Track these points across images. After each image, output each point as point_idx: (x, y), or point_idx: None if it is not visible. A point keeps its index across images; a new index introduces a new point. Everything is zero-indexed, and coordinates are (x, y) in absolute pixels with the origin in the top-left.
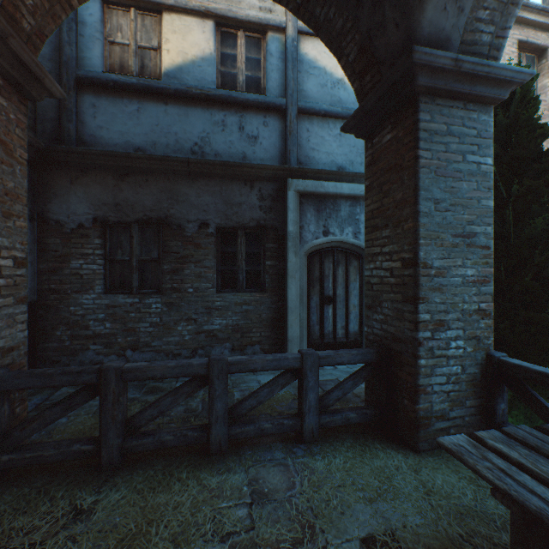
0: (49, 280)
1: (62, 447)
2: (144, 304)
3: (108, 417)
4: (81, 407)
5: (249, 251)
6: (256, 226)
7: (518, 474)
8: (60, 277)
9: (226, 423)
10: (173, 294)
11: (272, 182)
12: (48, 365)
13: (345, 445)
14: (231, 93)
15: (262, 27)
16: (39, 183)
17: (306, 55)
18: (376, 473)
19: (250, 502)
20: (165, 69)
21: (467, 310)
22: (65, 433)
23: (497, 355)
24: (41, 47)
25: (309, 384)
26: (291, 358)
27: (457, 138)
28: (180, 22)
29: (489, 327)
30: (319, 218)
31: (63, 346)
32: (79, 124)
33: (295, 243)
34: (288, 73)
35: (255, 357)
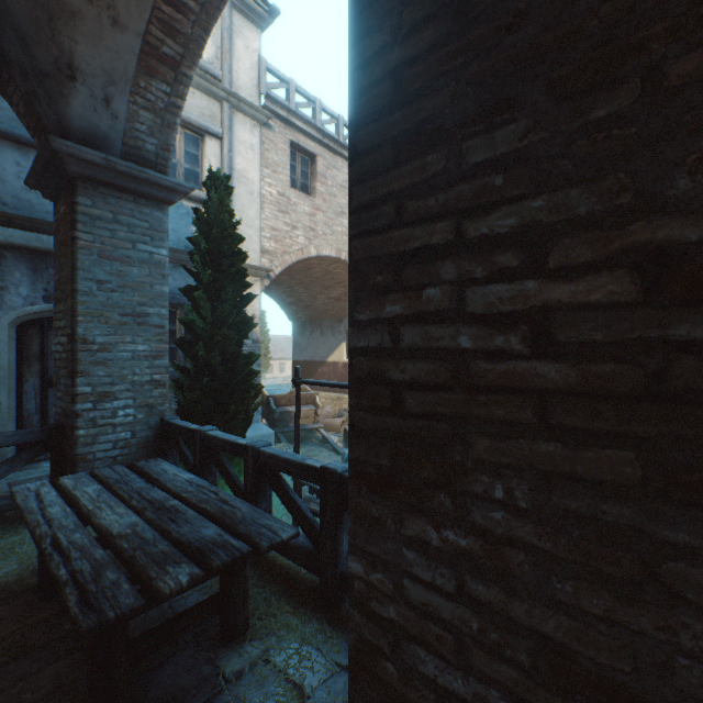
0: None
1: None
2: None
3: None
4: None
5: None
6: None
7: (49, 493)
8: None
9: None
10: None
11: None
12: None
13: None
14: None
15: None
16: None
17: None
18: (1, 548)
19: None
20: None
21: (139, 382)
22: None
23: (168, 418)
24: None
25: None
26: None
27: (127, 227)
28: None
29: (165, 395)
30: (38, 279)
31: None
32: None
33: None
34: None
35: None
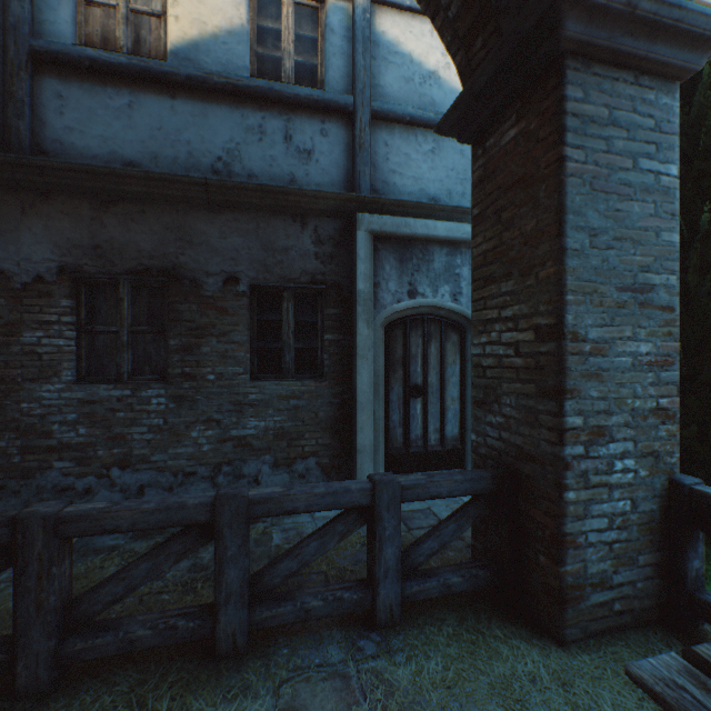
0: None
1: None
2: (139, 399)
3: (29, 603)
4: None
5: (300, 320)
6: (311, 283)
7: None
8: (5, 357)
9: (244, 603)
10: (185, 383)
11: (334, 218)
12: None
13: (444, 632)
14: (272, 84)
15: None
16: None
17: (384, 34)
18: (498, 692)
19: None
20: (171, 46)
21: (639, 410)
22: None
23: (688, 482)
24: None
25: (385, 532)
26: (355, 489)
27: (625, 131)
28: None
29: (673, 436)
30: (402, 271)
31: (9, 464)
32: (36, 123)
33: (367, 307)
34: (357, 58)
35: (295, 489)
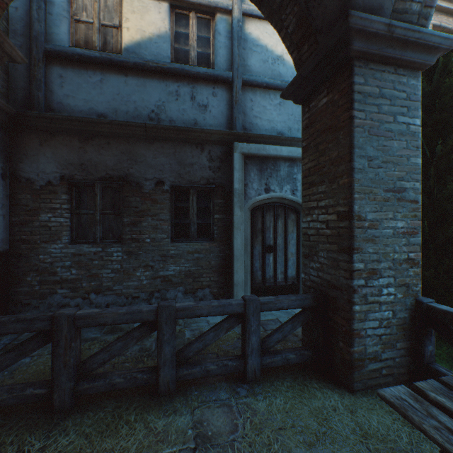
0: (20, 232)
1: (15, 391)
2: (106, 253)
3: (60, 362)
4: (45, 346)
5: (200, 206)
6: (206, 184)
7: None
8: (30, 229)
9: (173, 365)
10: (132, 244)
11: (220, 145)
12: (19, 308)
13: (285, 385)
14: (183, 66)
15: (211, 9)
16: (12, 144)
17: (250, 34)
18: (314, 415)
19: (193, 447)
20: (125, 45)
21: (397, 260)
22: (26, 373)
23: (426, 301)
24: (1, 14)
25: (251, 328)
26: (235, 304)
27: (388, 100)
28: (139, 4)
29: (417, 275)
30: (261, 177)
31: (33, 291)
32: (48, 93)
33: (240, 199)
34: (234, 49)
35: (201, 303)
